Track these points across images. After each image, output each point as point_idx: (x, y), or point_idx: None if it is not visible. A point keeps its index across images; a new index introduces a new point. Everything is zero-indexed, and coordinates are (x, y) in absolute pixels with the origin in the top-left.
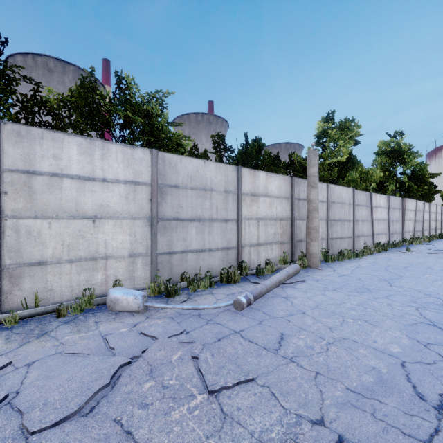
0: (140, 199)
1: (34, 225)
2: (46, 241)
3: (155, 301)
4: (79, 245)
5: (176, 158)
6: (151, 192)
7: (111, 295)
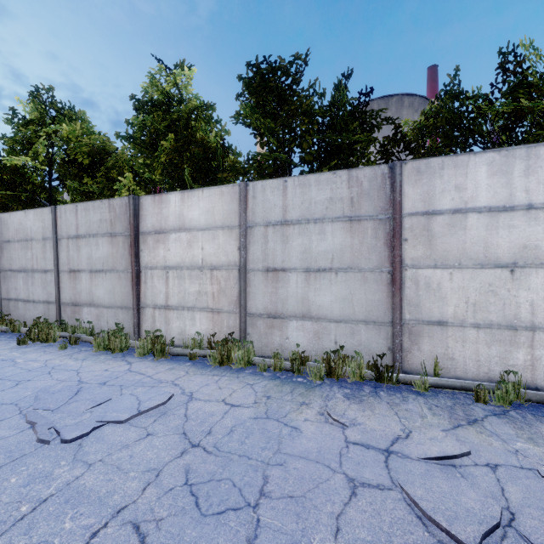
0: None
1: (433, 276)
2: (446, 296)
3: None
4: (489, 305)
5: None
6: None
7: None
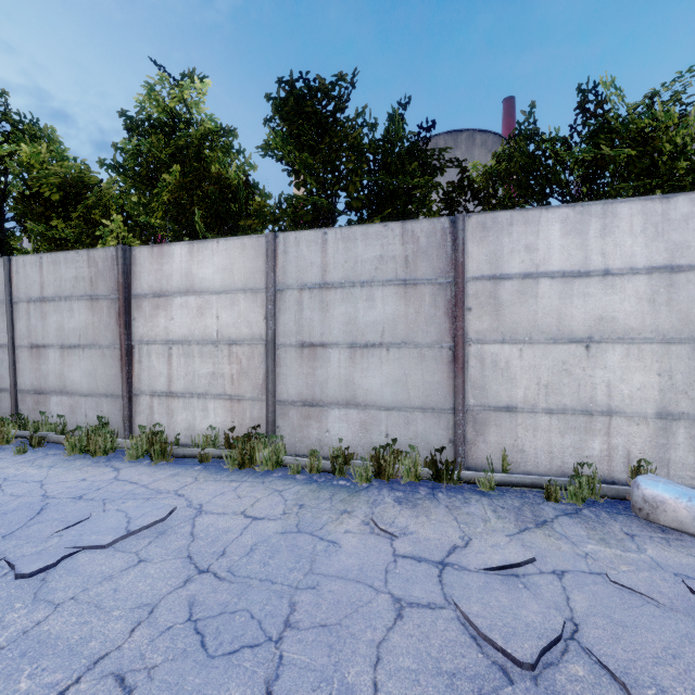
0: (682, 300)
1: (500, 352)
2: (516, 376)
3: None
4: (563, 386)
5: None
6: None
7: (643, 489)
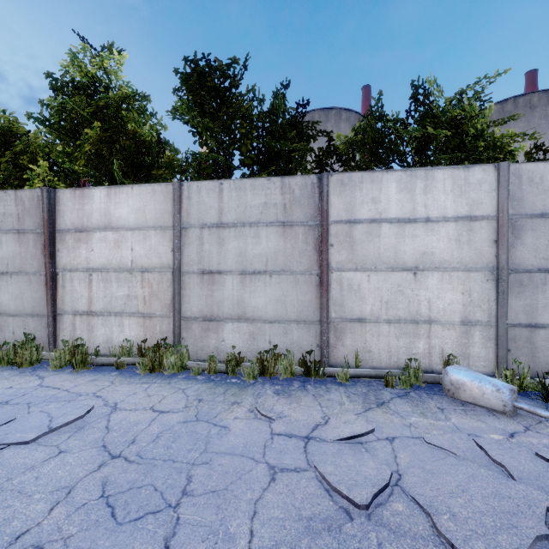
0: (477, 240)
1: (354, 278)
2: (365, 296)
3: (523, 402)
4: (398, 303)
5: (543, 167)
6: (496, 229)
7: (451, 376)
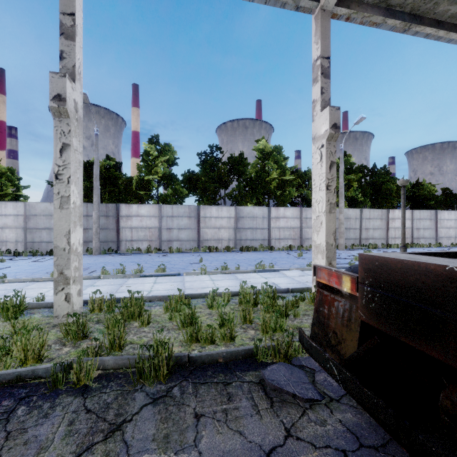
0: (456, 223)
1: (440, 230)
2: (442, 233)
3: None
4: (446, 234)
5: None
6: None
7: None
